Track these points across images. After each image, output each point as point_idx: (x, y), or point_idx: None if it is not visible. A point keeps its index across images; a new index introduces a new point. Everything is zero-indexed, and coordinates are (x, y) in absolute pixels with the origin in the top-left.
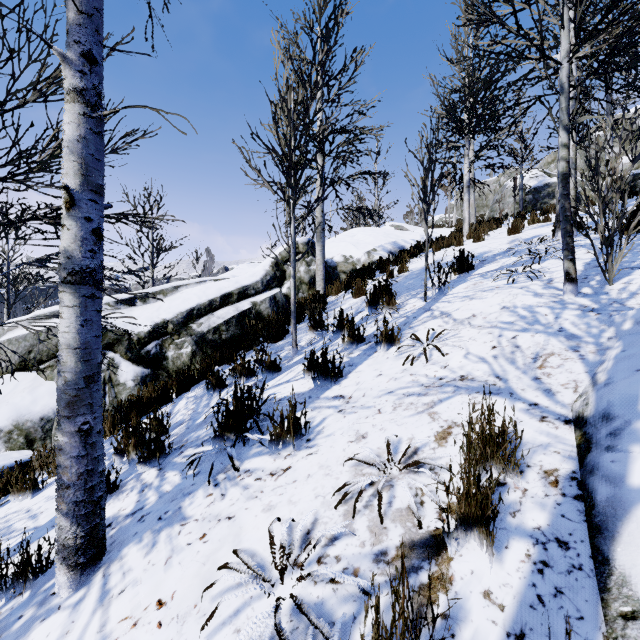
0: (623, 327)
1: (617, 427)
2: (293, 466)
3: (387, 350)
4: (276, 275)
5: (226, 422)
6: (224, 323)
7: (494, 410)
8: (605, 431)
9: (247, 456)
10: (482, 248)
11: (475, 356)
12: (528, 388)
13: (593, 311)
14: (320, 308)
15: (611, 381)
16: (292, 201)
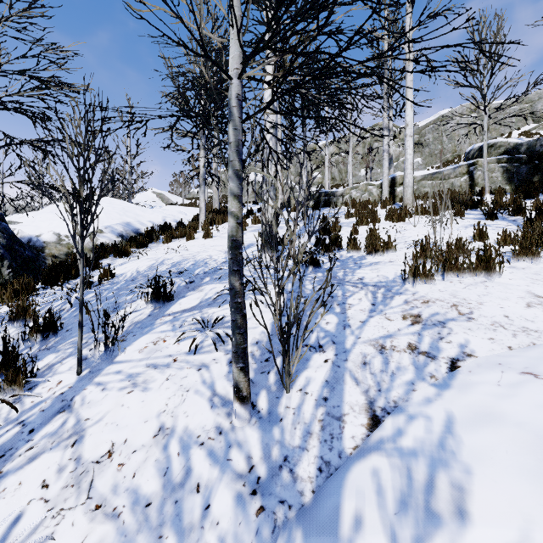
0: None
1: None
2: None
3: None
4: None
5: None
6: None
7: None
8: None
9: None
10: (202, 254)
11: None
12: None
13: (257, 494)
14: None
15: None
16: None
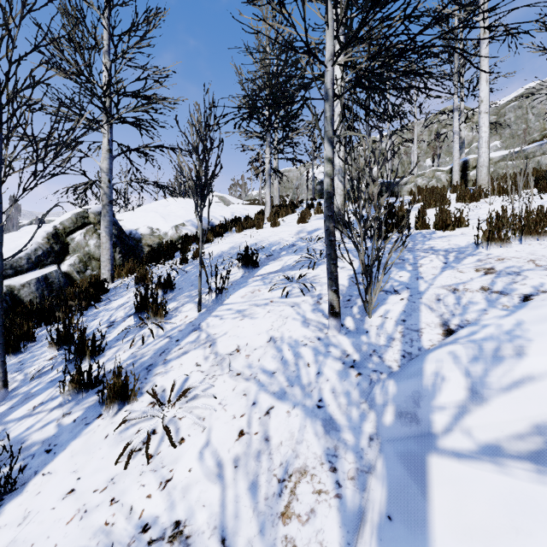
0: (385, 419)
1: None
2: None
3: (115, 414)
4: (53, 249)
5: None
6: None
7: None
8: None
9: None
10: (274, 237)
11: (213, 456)
12: None
13: (354, 367)
14: (82, 307)
15: None
16: None
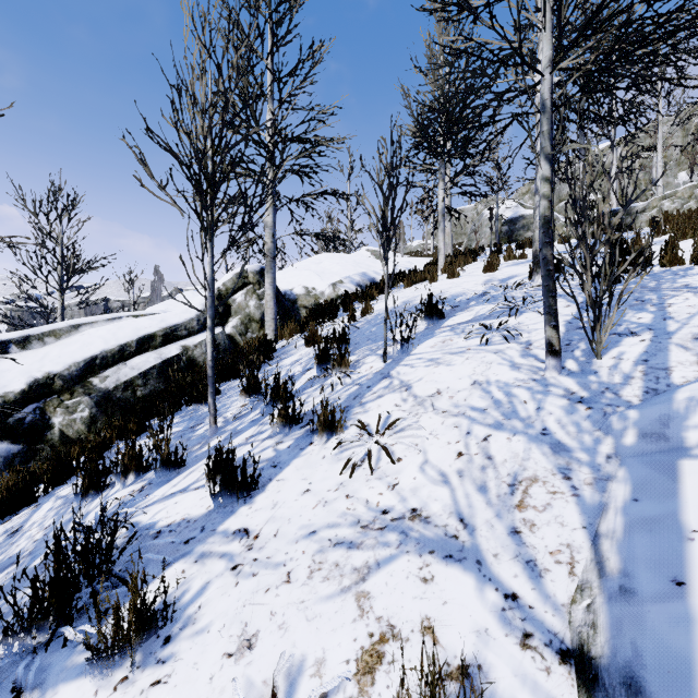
0: (625, 440)
1: None
2: None
3: (326, 442)
4: (218, 311)
5: (36, 603)
6: (140, 375)
7: (453, 602)
8: None
9: (57, 676)
10: (456, 288)
11: (435, 469)
12: (503, 553)
13: (582, 402)
14: (260, 362)
15: (631, 587)
16: (209, 226)
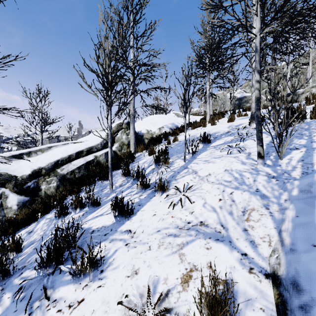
0: (293, 193)
1: (306, 302)
2: (85, 299)
3: (161, 195)
4: None
5: (48, 256)
6: (77, 168)
7: (219, 257)
8: (297, 302)
9: (59, 284)
10: (215, 129)
11: (209, 206)
12: (240, 238)
13: (274, 178)
14: (129, 162)
15: (295, 248)
16: (109, 103)
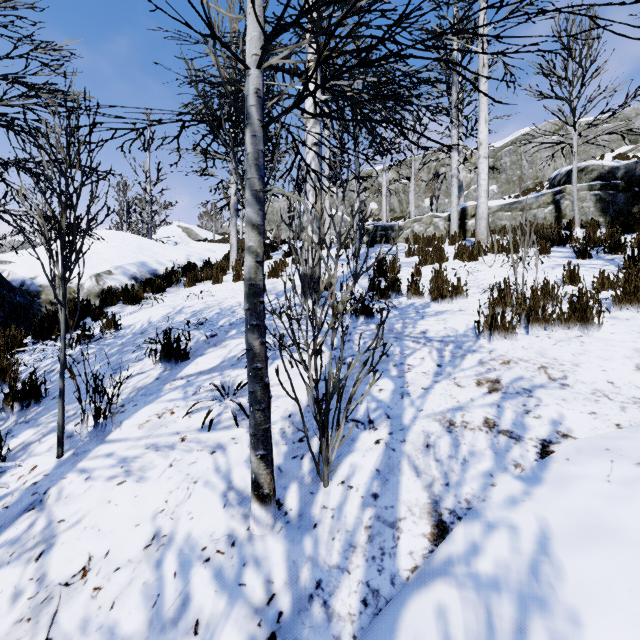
0: None
1: None
2: None
3: None
4: None
5: None
6: None
7: None
8: None
9: None
10: (230, 301)
11: None
12: None
13: (276, 639)
14: None
15: None
16: None
